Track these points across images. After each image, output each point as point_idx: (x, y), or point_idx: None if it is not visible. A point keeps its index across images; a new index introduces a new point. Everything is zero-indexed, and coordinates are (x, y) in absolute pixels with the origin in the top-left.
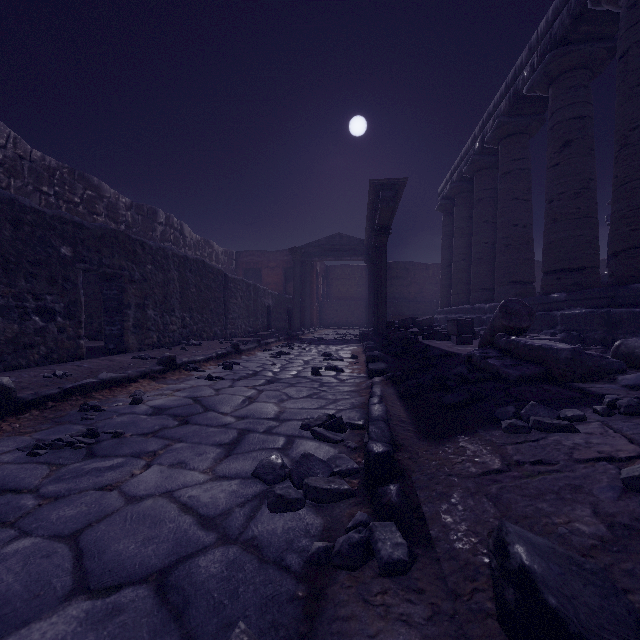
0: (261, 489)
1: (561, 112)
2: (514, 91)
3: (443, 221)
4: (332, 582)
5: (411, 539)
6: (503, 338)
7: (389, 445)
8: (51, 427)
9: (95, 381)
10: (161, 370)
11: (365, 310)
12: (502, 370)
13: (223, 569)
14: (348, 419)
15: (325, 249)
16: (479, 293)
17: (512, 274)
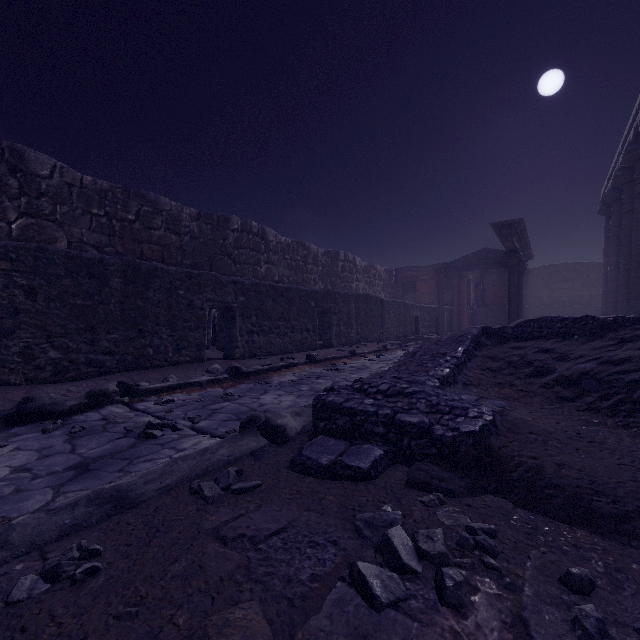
0: None
1: None
2: (636, 125)
3: (605, 225)
4: None
5: None
6: None
7: None
8: (326, 367)
9: (331, 357)
10: (350, 355)
11: None
12: None
13: None
14: None
15: (471, 263)
16: (625, 304)
17: None
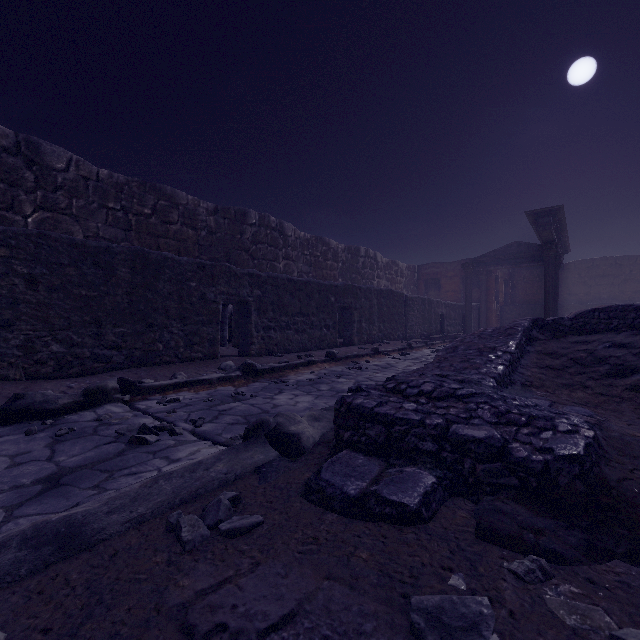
0: None
1: None
2: None
3: None
4: None
5: None
6: None
7: None
8: (347, 365)
9: (353, 354)
10: (373, 353)
11: None
12: None
13: None
14: None
15: (501, 258)
16: None
17: None
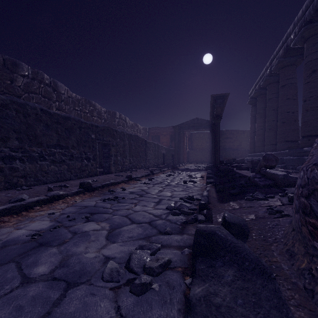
0: (169, 211)
1: (310, 56)
2: (286, 45)
3: (251, 109)
4: (187, 226)
5: (208, 221)
6: (263, 170)
7: (206, 202)
8: (103, 195)
9: (110, 183)
10: (127, 180)
11: (210, 154)
12: (258, 182)
13: (162, 223)
14: (196, 197)
15: (190, 125)
16: (269, 146)
17: (286, 137)
